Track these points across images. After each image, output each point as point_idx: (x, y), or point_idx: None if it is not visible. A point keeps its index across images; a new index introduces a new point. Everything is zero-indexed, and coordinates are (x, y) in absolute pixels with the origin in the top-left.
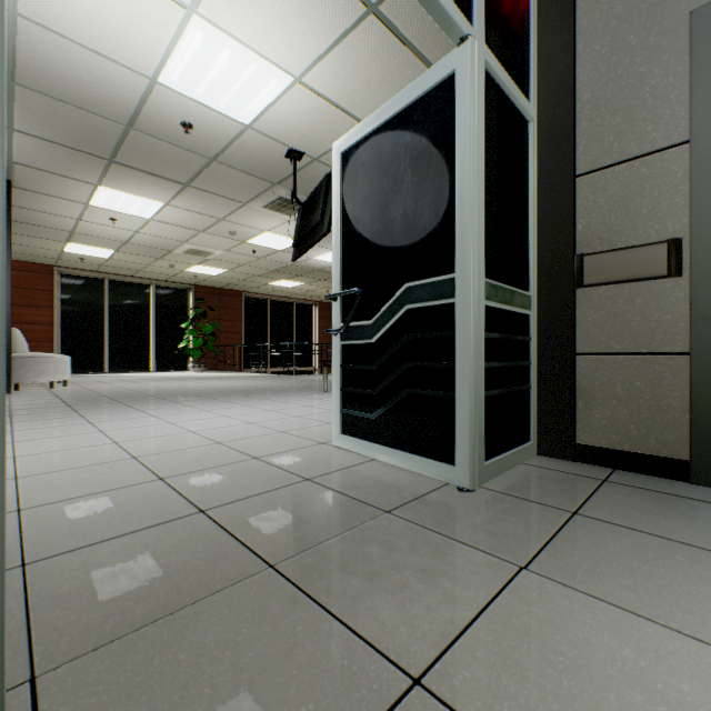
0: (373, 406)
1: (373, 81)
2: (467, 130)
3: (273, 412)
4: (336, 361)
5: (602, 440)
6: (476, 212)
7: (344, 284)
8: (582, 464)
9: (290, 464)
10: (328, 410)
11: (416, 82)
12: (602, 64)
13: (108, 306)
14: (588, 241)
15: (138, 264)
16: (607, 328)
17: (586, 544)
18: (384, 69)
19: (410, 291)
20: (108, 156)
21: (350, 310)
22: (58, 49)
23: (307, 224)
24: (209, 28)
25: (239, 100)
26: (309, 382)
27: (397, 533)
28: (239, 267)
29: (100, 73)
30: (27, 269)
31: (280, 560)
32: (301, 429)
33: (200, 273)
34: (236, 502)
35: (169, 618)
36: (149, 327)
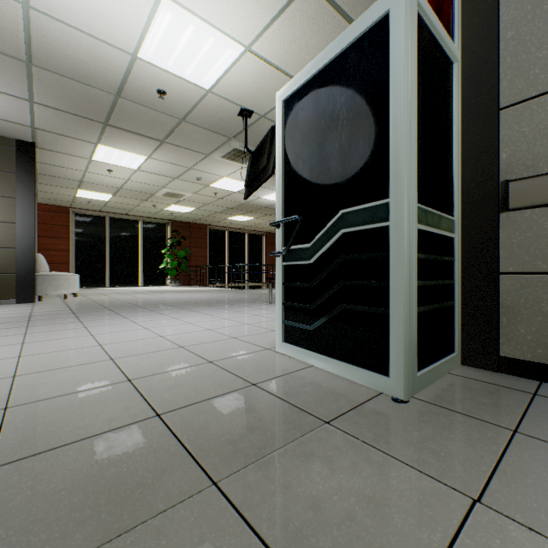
0: (311, 318)
1: (310, 46)
2: (401, 64)
3: (228, 320)
4: (278, 279)
5: (527, 354)
6: (409, 140)
7: (286, 213)
8: (507, 376)
9: (239, 369)
10: (272, 319)
11: (350, 28)
12: (527, 2)
13: (108, 237)
14: (512, 168)
15: (129, 205)
16: (532, 249)
17: (538, 472)
18: (319, 34)
19: (345, 217)
20: (103, 120)
21: (291, 235)
22: (61, 34)
23: (255, 169)
24: (176, 8)
25: (201, 69)
26: (258, 295)
27: (337, 448)
28: (204, 206)
29: (94, 53)
30: (51, 210)
31: (223, 476)
32: (250, 335)
33: (175, 211)
34: (188, 406)
35: (105, 547)
36: (138, 252)
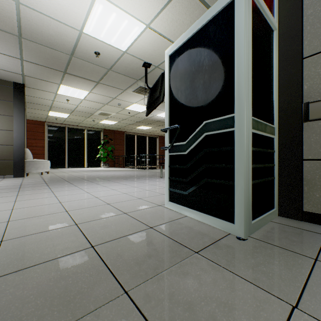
0: (186, 187)
1: (185, 24)
2: (242, 29)
3: (136, 188)
4: (166, 163)
5: (320, 209)
6: (247, 77)
7: (171, 123)
8: (308, 223)
9: (142, 218)
10: (162, 187)
11: (210, 9)
12: None
13: (67, 138)
14: (311, 95)
15: (79, 120)
16: None
17: None
18: (191, 17)
19: (207, 125)
20: (63, 70)
21: (174, 136)
22: (38, 19)
23: (152, 98)
24: (105, 2)
25: (120, 39)
26: (154, 173)
27: (203, 270)
28: (122, 120)
29: (57, 30)
30: (34, 123)
31: (131, 287)
32: (149, 197)
33: (106, 124)
34: (111, 241)
35: None
36: (84, 148)
